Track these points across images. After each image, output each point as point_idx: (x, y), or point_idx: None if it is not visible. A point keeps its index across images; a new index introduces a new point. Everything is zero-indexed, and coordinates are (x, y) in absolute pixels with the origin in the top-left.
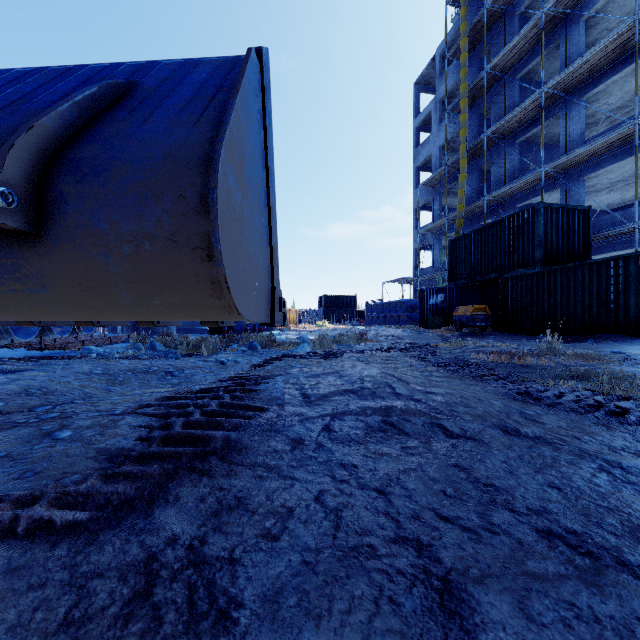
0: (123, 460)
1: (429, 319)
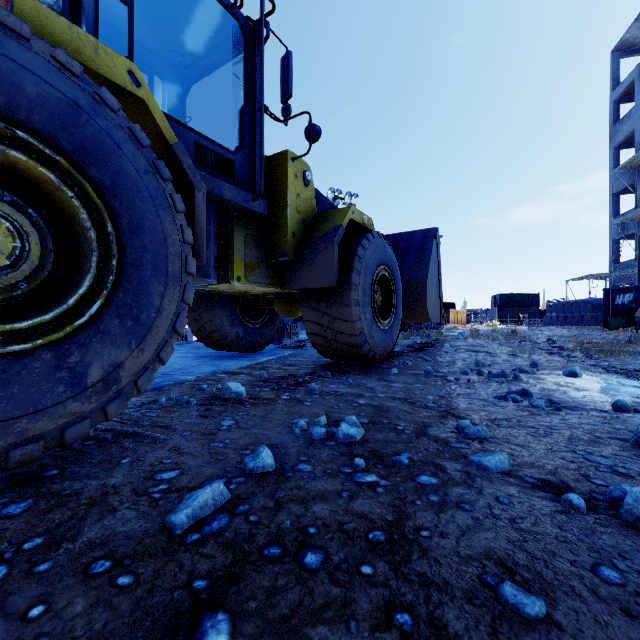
0: (408, 350)
1: (610, 320)
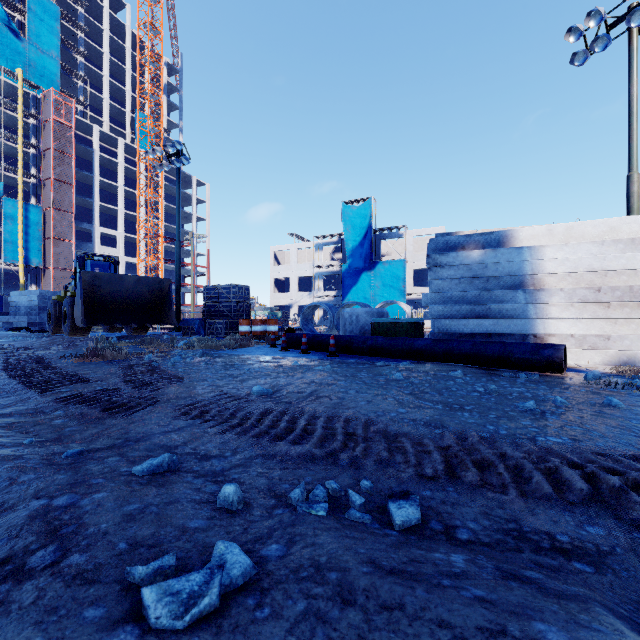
0: None
1: None
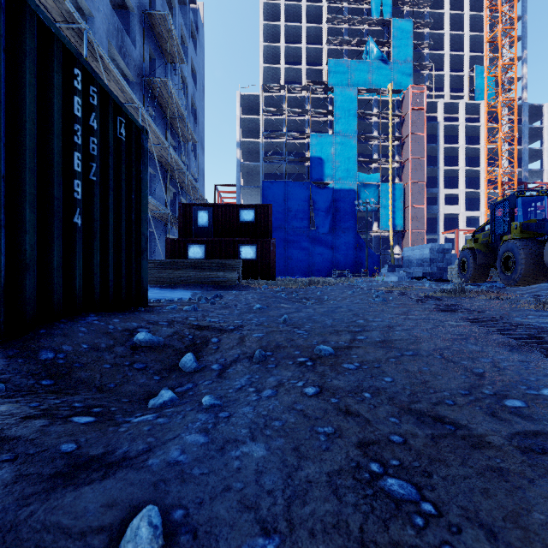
0: None
1: None
